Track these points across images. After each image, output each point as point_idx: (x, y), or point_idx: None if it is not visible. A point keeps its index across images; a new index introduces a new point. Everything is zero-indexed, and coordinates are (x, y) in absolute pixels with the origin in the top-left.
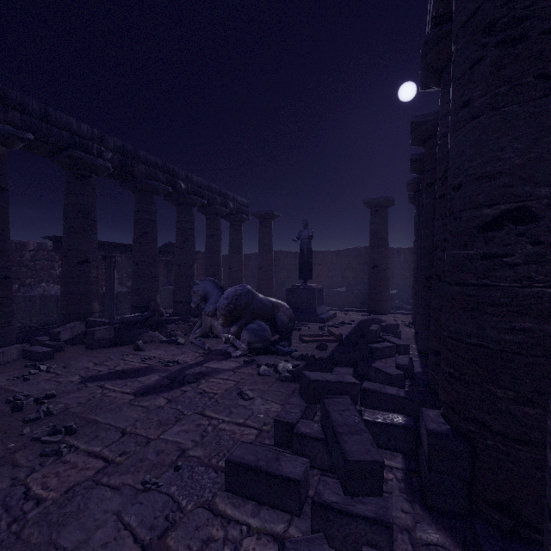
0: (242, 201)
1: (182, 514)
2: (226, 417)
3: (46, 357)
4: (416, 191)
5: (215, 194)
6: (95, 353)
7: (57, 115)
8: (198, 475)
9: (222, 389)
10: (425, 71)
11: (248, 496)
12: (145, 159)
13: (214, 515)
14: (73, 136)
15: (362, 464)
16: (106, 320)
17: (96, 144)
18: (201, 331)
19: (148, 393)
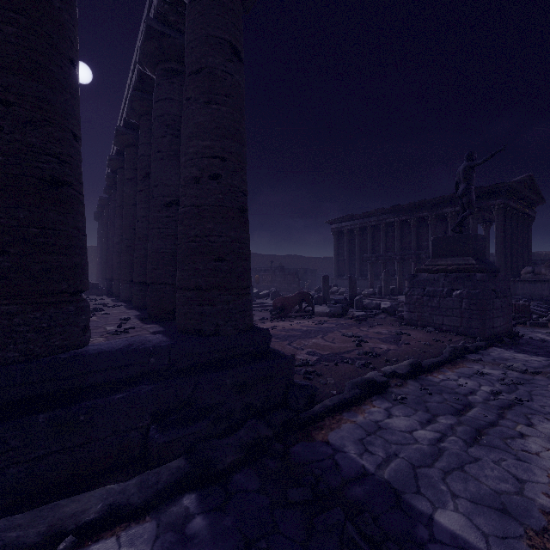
0: None
1: None
2: None
3: None
4: (99, 217)
5: None
6: None
7: None
8: None
9: None
10: (105, 193)
11: None
12: None
13: None
14: None
15: (96, 283)
16: None
17: None
18: None
19: None
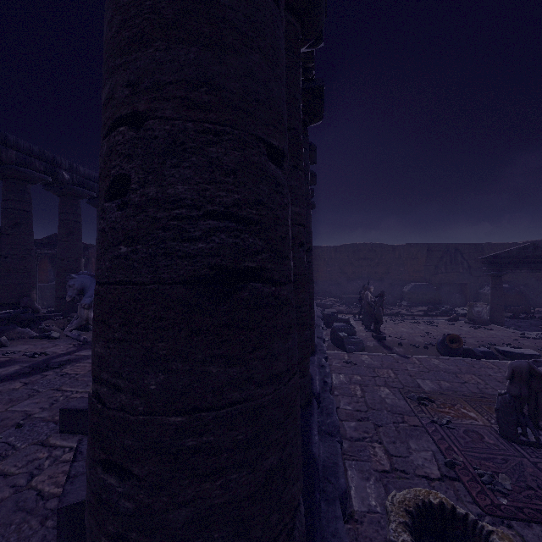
0: None
1: (15, 451)
2: (81, 389)
3: None
4: None
5: None
6: None
7: None
8: (38, 428)
9: (86, 370)
10: None
11: (78, 432)
12: (17, 145)
13: (44, 446)
14: None
15: None
16: None
17: None
18: (76, 323)
19: (3, 381)
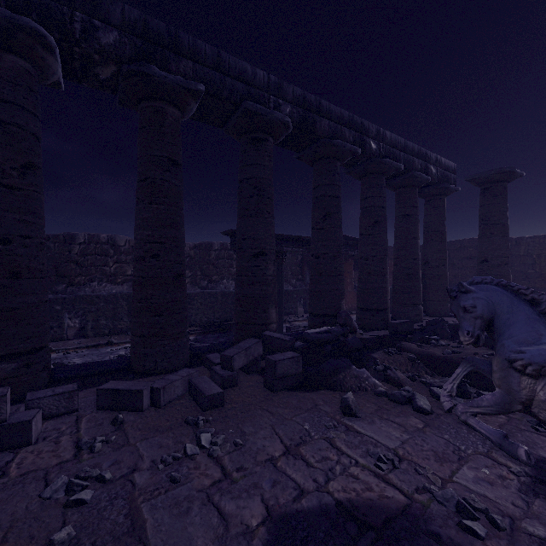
0: (446, 164)
1: None
2: None
3: (214, 403)
4: None
5: (412, 155)
6: (278, 404)
7: (230, 61)
8: None
9: None
10: None
11: None
12: (328, 112)
13: None
14: (248, 87)
15: None
16: (286, 337)
17: (273, 95)
18: (494, 403)
19: None
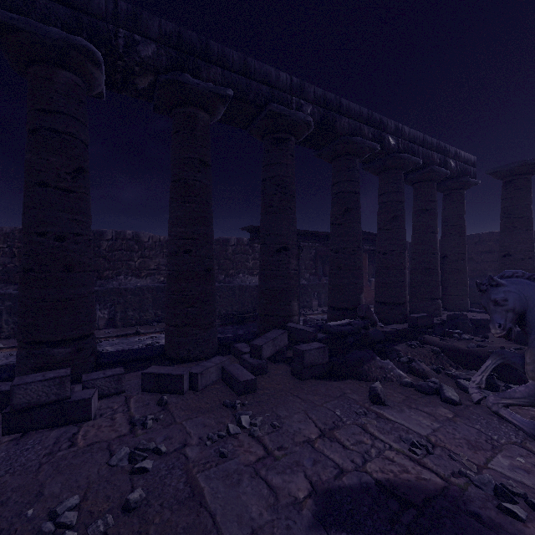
0: (466, 157)
1: None
2: None
3: (248, 389)
4: None
5: (431, 150)
6: (307, 391)
7: (255, 66)
8: None
9: None
10: None
11: None
12: (348, 110)
13: None
14: (272, 89)
15: None
16: (309, 329)
17: (295, 96)
18: (527, 395)
19: None
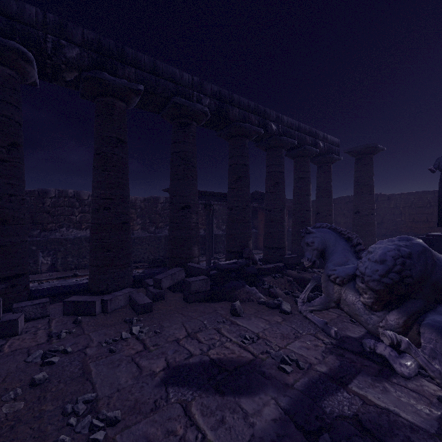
0: (332, 139)
1: None
2: None
3: (145, 310)
4: None
5: (305, 134)
6: (190, 310)
7: (163, 67)
8: None
9: None
10: None
11: None
12: (239, 103)
13: None
14: (177, 86)
15: None
16: (203, 267)
17: (196, 91)
18: (320, 303)
19: None
